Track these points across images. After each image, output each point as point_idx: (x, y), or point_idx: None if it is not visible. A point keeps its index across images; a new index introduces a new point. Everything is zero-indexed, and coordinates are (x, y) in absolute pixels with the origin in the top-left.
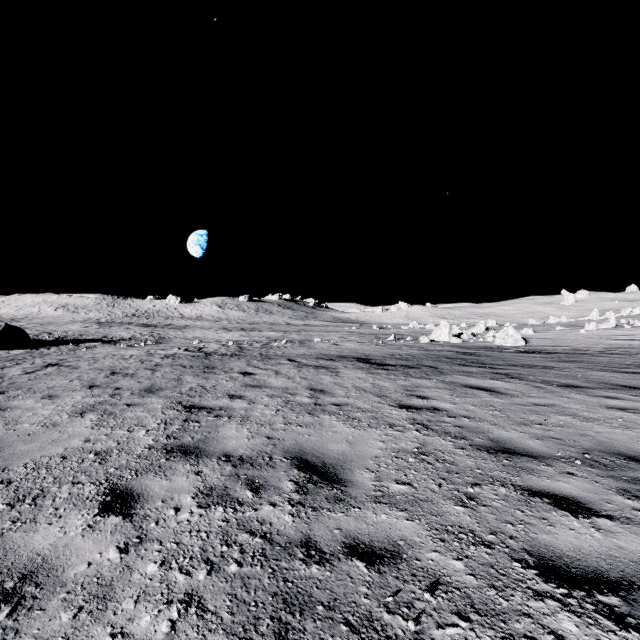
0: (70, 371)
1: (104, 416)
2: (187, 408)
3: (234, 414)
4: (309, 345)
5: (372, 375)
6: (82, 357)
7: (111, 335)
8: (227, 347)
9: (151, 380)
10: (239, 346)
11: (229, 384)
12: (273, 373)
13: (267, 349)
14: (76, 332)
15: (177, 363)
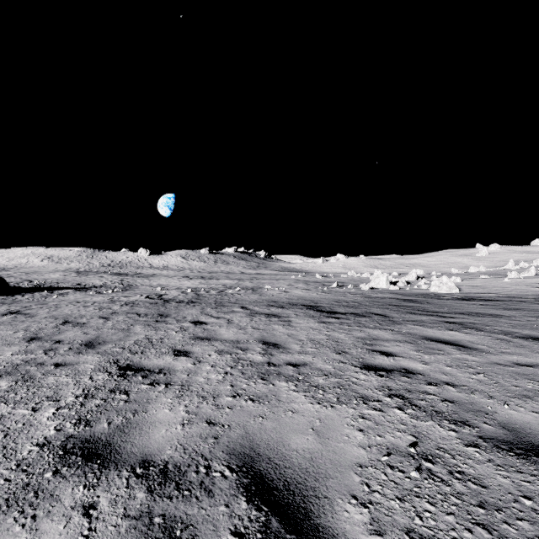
0: (24, 320)
1: (18, 383)
2: (122, 370)
3: (174, 380)
4: (261, 292)
5: (325, 325)
6: (47, 304)
7: (85, 283)
8: (185, 294)
9: (99, 331)
10: (197, 293)
11: (178, 336)
12: (225, 322)
13: (222, 296)
14: (54, 280)
15: (133, 311)
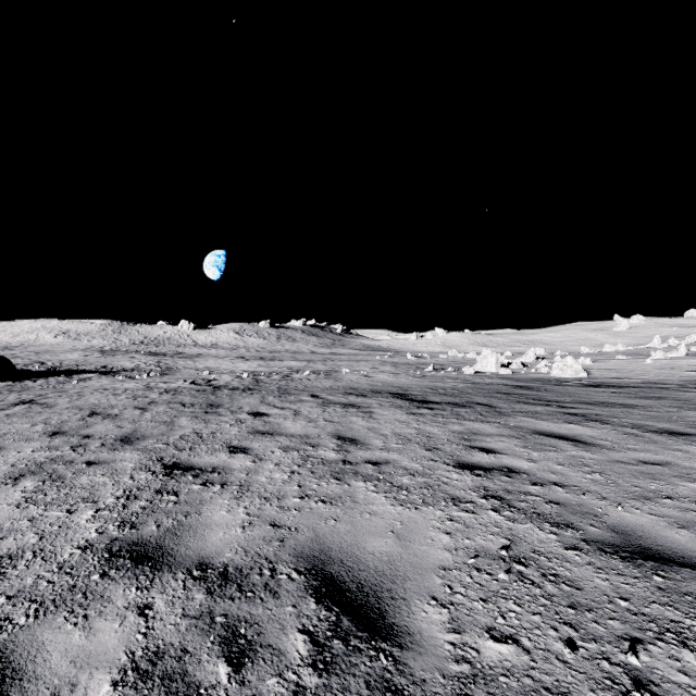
0: (41, 411)
1: (46, 483)
2: (168, 469)
3: (230, 479)
4: (336, 377)
5: (415, 417)
6: (66, 392)
7: (112, 365)
8: (241, 379)
9: (135, 424)
10: (255, 378)
11: (233, 430)
12: (291, 414)
13: (287, 382)
14: (73, 362)
15: (176, 400)
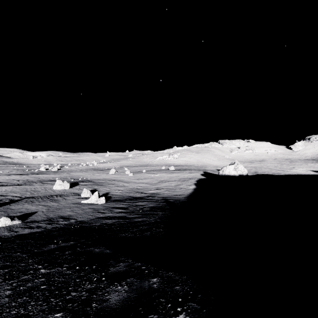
0: None
1: None
2: None
3: None
4: None
5: (17, 175)
6: None
7: None
8: None
9: None
10: None
11: None
12: None
13: None
14: None
15: None
